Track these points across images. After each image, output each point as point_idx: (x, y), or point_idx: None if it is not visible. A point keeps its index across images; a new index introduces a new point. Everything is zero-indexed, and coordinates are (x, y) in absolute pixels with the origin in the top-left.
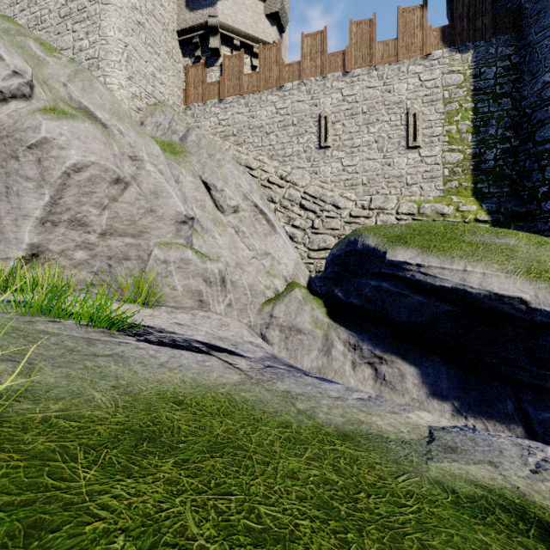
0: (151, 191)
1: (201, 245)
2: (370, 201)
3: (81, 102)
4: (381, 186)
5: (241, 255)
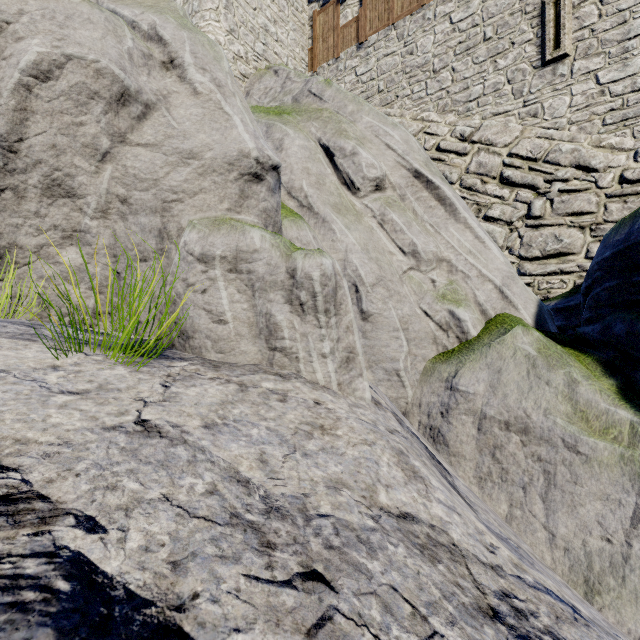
0: (193, 118)
1: (307, 241)
2: None
3: (108, 5)
4: None
5: (388, 264)
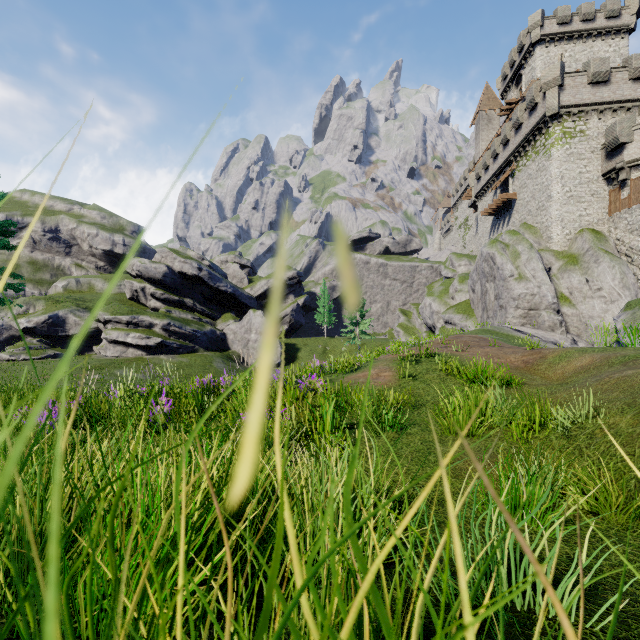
0: (542, 296)
1: (568, 310)
2: None
3: (527, 269)
4: None
5: (595, 312)
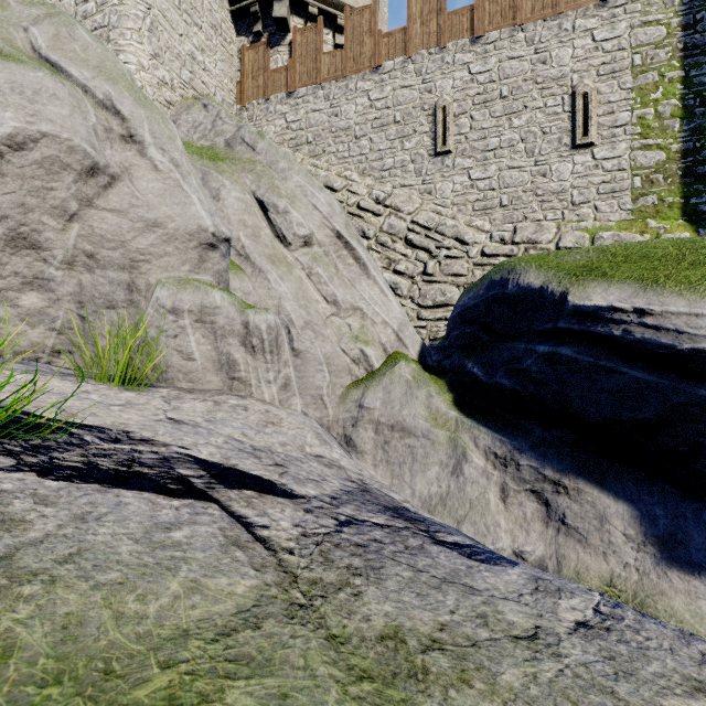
0: (156, 192)
1: (248, 291)
2: (514, 231)
3: (48, 54)
4: (530, 207)
5: (315, 310)
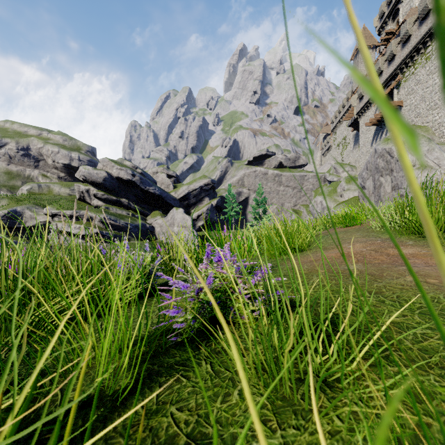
0: None
1: None
2: None
3: (429, 159)
4: None
5: None
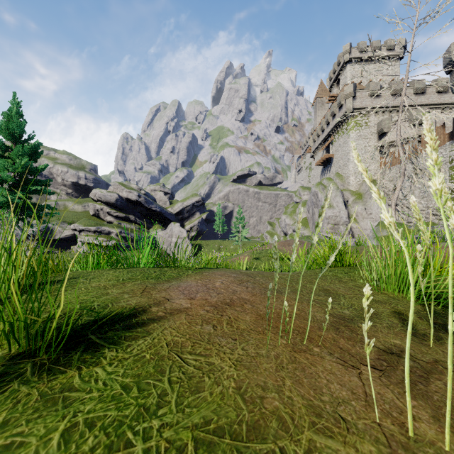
0: (341, 217)
1: (354, 225)
2: (426, 204)
3: (334, 202)
4: (431, 197)
5: (368, 226)
